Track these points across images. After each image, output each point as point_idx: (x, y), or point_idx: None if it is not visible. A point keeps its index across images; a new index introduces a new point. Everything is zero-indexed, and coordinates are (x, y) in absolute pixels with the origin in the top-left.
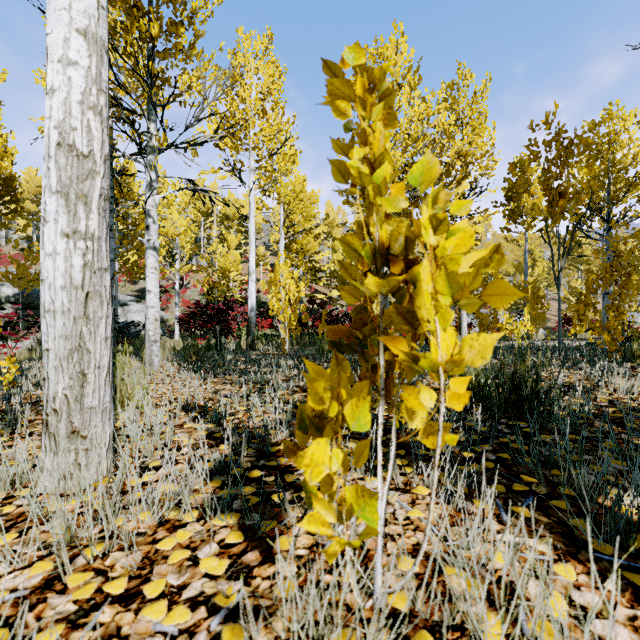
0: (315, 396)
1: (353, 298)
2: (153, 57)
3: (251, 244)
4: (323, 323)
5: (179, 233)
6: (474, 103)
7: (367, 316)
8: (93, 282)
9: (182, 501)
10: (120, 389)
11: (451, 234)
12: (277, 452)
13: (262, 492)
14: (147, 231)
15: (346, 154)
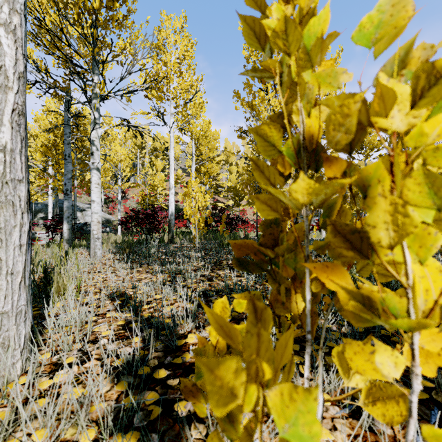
0: (219, 395)
1: (271, 211)
2: (96, 27)
3: (171, 167)
4: (223, 224)
5: (120, 160)
6: None
7: (278, 230)
8: (4, 192)
9: (78, 422)
10: (57, 281)
11: (439, 109)
12: (183, 346)
13: (165, 399)
14: (92, 156)
15: (262, 10)
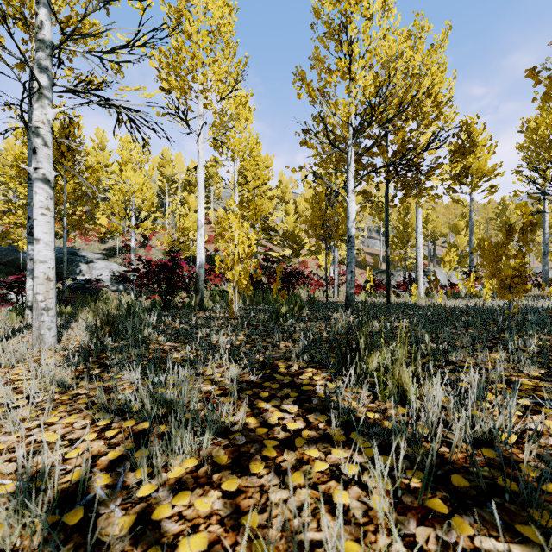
0: None
1: None
2: None
3: (199, 195)
4: (277, 281)
5: (134, 190)
6: (433, 53)
7: None
8: None
9: None
10: None
11: None
12: None
13: None
14: (34, 156)
15: None
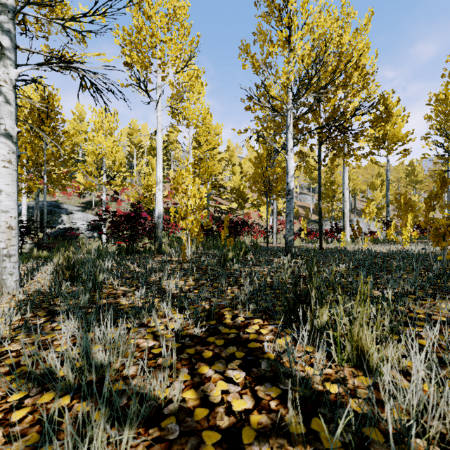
0: None
1: None
2: None
3: (158, 155)
4: (225, 229)
5: (105, 153)
6: (358, 35)
7: None
8: None
9: None
10: None
11: None
12: None
13: None
14: None
15: None
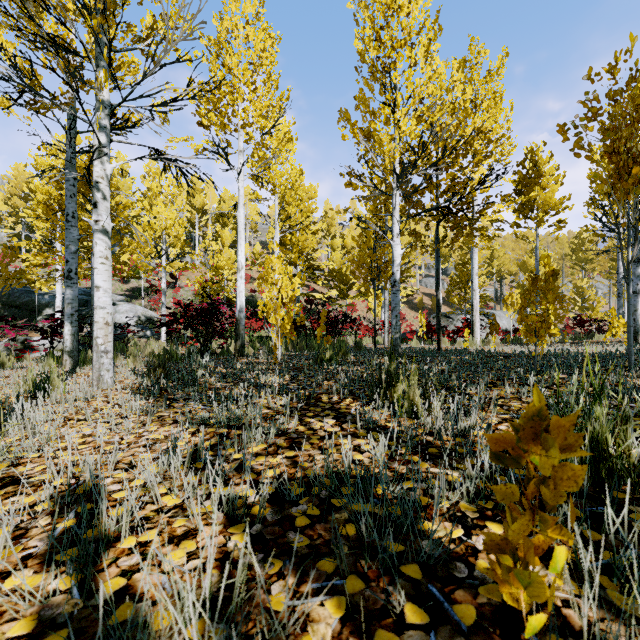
0: None
1: None
2: None
3: (240, 236)
4: (322, 326)
5: (165, 227)
6: (489, 81)
7: None
8: None
9: None
10: None
11: None
12: None
13: None
14: (94, 209)
15: None
